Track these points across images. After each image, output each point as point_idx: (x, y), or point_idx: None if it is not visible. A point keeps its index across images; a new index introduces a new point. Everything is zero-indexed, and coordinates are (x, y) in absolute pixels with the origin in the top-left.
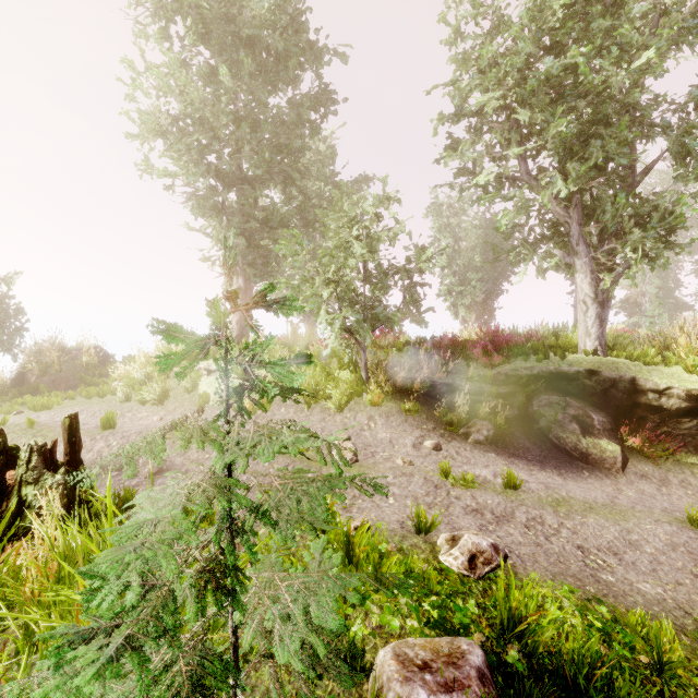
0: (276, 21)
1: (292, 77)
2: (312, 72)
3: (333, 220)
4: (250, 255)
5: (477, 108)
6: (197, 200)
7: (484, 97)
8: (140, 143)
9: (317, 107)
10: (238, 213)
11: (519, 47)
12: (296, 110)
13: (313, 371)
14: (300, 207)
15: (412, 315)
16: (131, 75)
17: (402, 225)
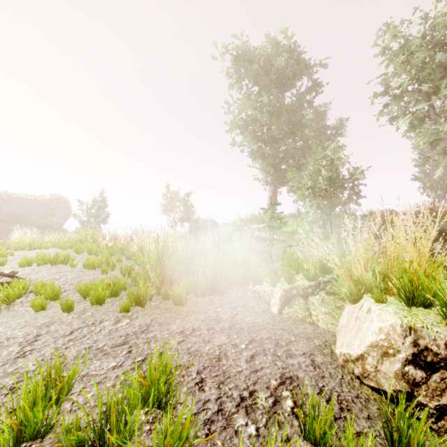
0: (288, 64)
1: (298, 80)
2: (308, 76)
3: (312, 160)
4: (276, 175)
5: (394, 88)
6: (253, 153)
7: (397, 84)
8: (230, 133)
9: (311, 93)
10: (270, 157)
11: (414, 57)
12: (298, 101)
13: (304, 228)
14: (301, 148)
15: (352, 200)
16: (228, 107)
17: (346, 158)
